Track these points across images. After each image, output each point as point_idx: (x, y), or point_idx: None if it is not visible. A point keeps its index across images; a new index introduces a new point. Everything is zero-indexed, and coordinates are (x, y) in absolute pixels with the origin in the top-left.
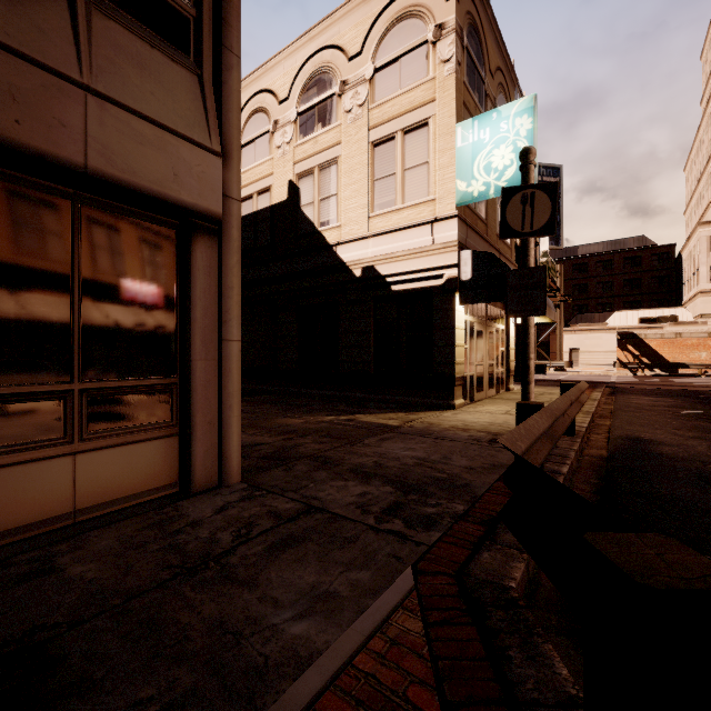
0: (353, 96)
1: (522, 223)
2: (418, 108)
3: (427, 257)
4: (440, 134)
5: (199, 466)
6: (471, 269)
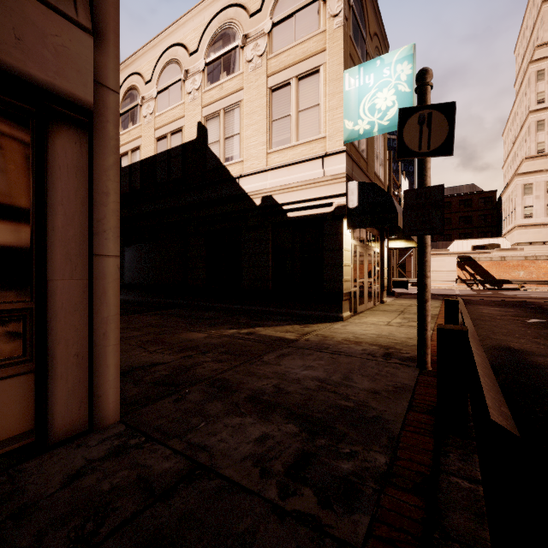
0: (254, 47)
1: (419, 143)
2: (310, 57)
3: (318, 187)
4: (330, 80)
5: (60, 409)
6: (357, 198)
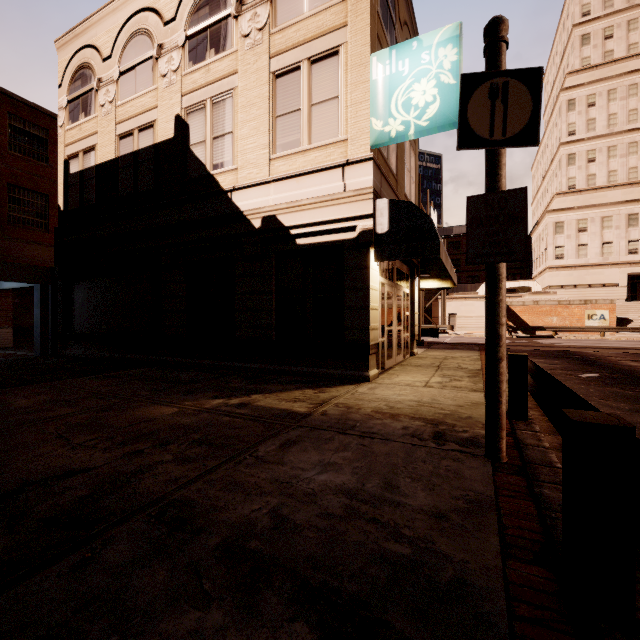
0: (252, 18)
1: (491, 127)
2: (327, 34)
3: (337, 205)
4: (352, 65)
5: None
6: (388, 220)
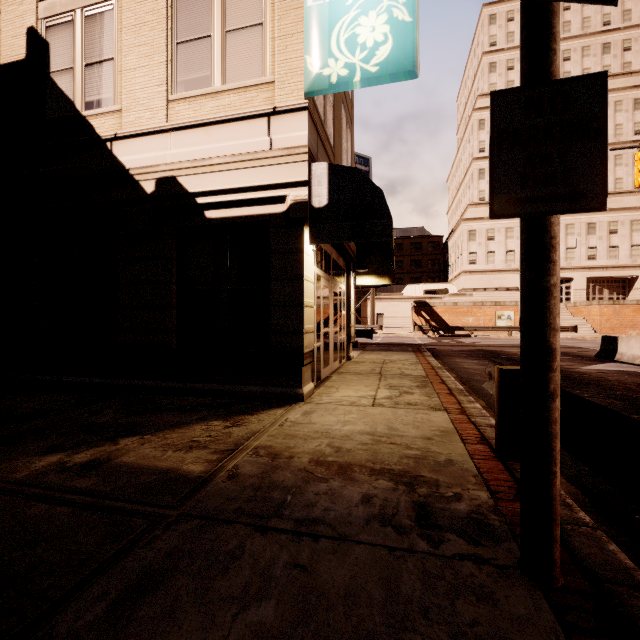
0: None
1: None
2: None
3: (261, 167)
4: None
5: None
6: (328, 191)
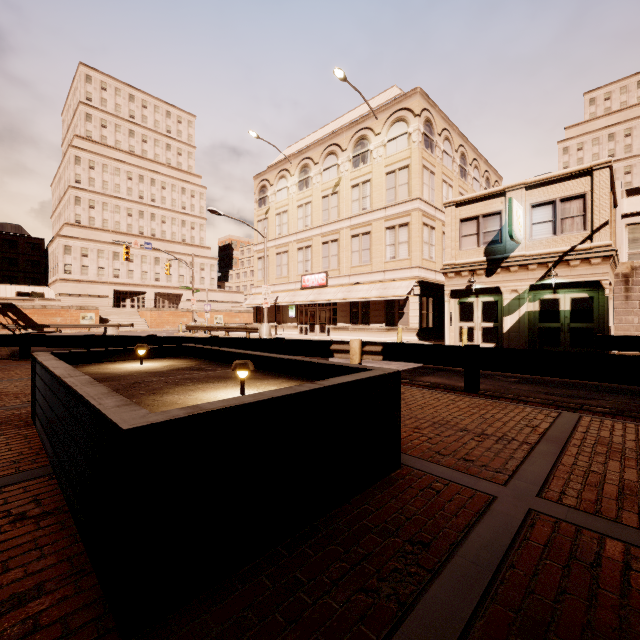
0: None
1: None
2: None
3: None
4: None
5: None
6: None
